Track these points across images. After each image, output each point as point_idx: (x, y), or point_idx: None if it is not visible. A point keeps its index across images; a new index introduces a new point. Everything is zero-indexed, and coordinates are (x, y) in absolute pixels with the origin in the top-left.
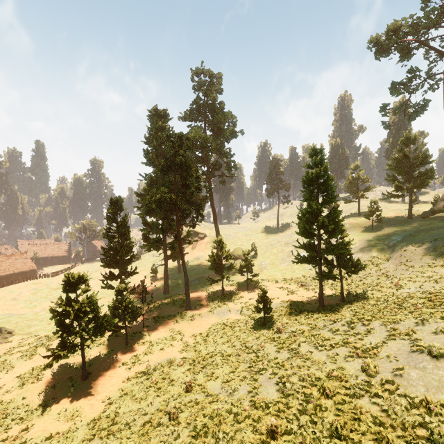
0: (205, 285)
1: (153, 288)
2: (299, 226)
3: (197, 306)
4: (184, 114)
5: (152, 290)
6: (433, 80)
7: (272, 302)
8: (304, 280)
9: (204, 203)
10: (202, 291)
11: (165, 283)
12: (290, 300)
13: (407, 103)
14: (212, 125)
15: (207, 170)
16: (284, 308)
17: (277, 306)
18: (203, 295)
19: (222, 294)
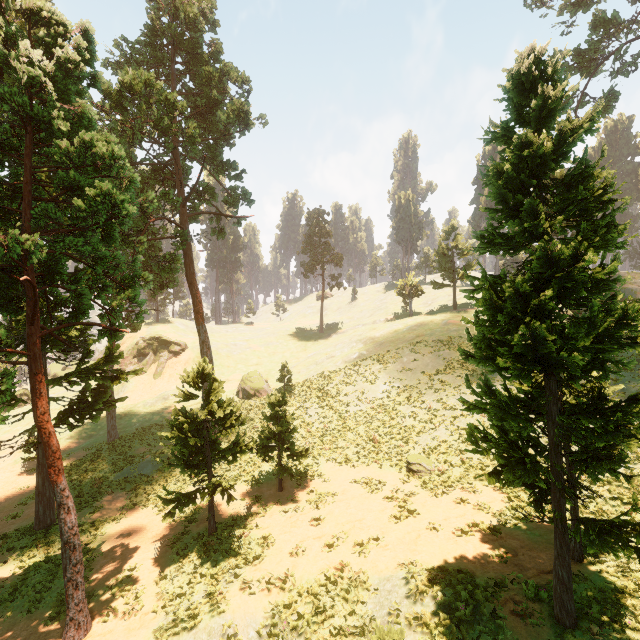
0: (169, 481)
1: (17, 503)
2: (469, 334)
3: (116, 609)
4: (116, 46)
5: (12, 509)
6: (599, 73)
7: (370, 573)
8: (416, 457)
9: (166, 273)
10: (154, 512)
11: (39, 497)
12: (433, 574)
13: (583, 93)
14: (193, 97)
15: (177, 195)
16: (431, 632)
17: (394, 604)
18: (153, 534)
19: (209, 530)
